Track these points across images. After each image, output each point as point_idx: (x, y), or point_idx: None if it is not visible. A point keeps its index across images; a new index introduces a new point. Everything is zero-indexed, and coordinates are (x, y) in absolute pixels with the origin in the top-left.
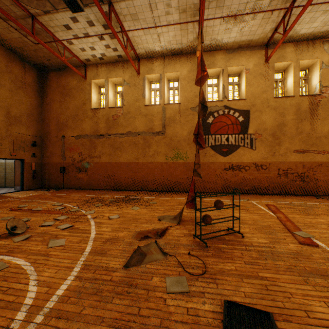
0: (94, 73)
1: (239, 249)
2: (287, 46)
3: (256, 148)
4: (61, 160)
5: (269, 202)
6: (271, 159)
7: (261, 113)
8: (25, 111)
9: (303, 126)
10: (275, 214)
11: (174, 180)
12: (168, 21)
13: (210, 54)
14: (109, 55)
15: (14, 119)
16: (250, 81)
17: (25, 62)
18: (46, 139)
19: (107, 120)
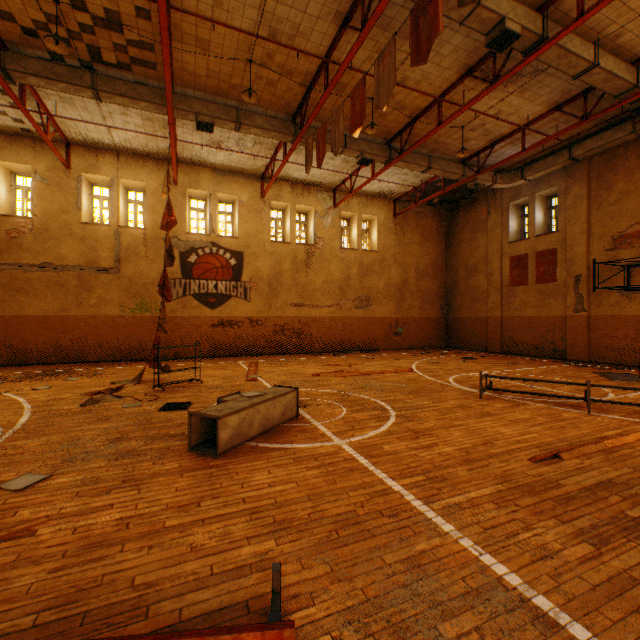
0: None
1: (194, 388)
2: (284, 185)
3: (251, 300)
4: None
5: (257, 361)
6: (268, 313)
7: (258, 257)
8: None
9: (299, 277)
10: (249, 368)
11: (137, 343)
12: (127, 121)
13: (193, 169)
14: (2, 123)
15: None
16: (244, 216)
17: None
18: None
19: None
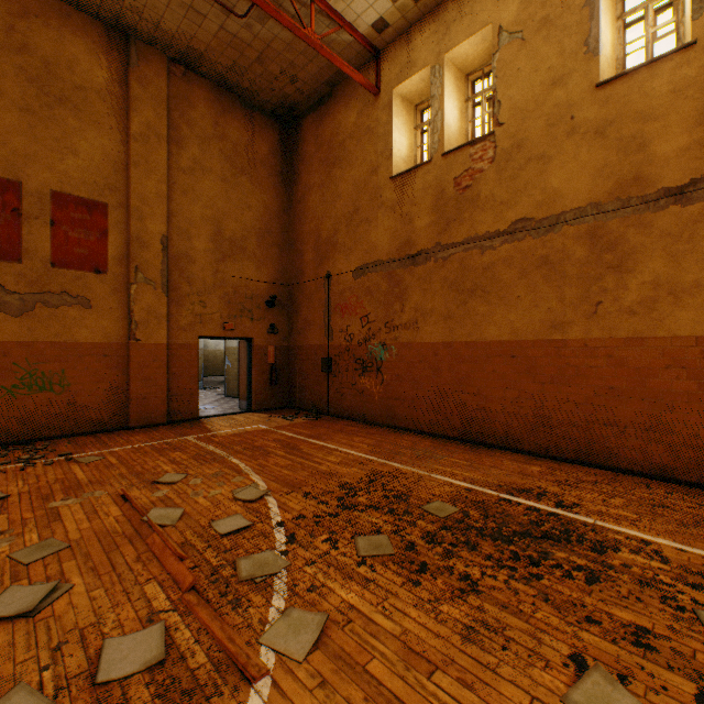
0: (399, 63)
1: None
2: None
3: None
4: (323, 338)
5: None
6: None
7: None
8: (253, 225)
9: None
10: None
11: None
12: None
13: None
14: None
15: (229, 245)
16: None
17: (253, 111)
18: (295, 288)
19: (437, 200)
